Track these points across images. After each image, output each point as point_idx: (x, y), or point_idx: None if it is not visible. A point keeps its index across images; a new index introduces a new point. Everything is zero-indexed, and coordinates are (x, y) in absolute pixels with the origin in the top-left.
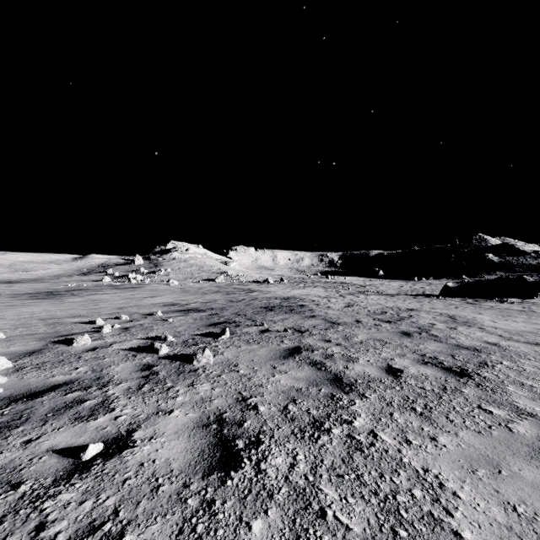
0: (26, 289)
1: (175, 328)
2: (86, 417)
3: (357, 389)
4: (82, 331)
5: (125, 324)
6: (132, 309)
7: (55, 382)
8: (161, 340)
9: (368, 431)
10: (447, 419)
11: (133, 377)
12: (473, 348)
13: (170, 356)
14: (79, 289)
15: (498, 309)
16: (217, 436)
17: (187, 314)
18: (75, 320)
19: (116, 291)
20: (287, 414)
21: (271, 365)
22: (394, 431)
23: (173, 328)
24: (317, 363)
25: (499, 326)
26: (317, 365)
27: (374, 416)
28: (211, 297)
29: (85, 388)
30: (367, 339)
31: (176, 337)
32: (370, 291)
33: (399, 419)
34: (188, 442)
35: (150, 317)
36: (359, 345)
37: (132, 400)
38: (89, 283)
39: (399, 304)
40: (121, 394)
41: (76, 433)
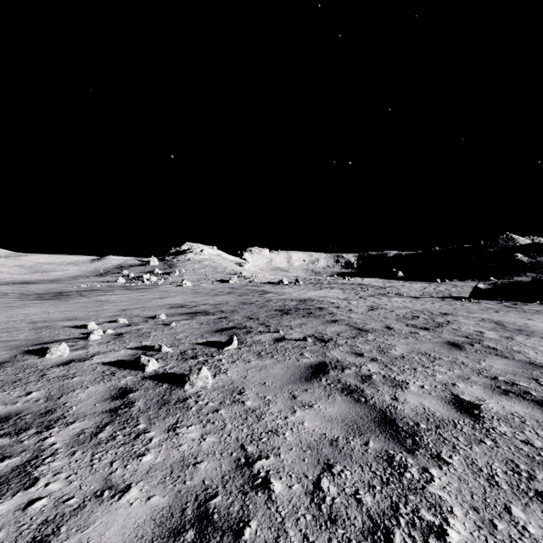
0: (37, 290)
1: (176, 335)
2: None
3: (424, 443)
4: (67, 337)
5: (120, 329)
6: (136, 311)
7: None
8: (154, 351)
9: None
10: None
11: (96, 411)
12: None
13: (157, 375)
14: (90, 290)
15: None
16: None
17: (194, 317)
18: (68, 323)
19: (127, 292)
20: (320, 504)
21: (289, 393)
22: None
23: (173, 335)
24: (352, 389)
25: None
26: (353, 394)
27: (478, 514)
28: (223, 298)
29: (18, 431)
30: (408, 352)
31: (173, 347)
32: (392, 293)
33: (530, 526)
34: None
35: (151, 321)
36: (402, 361)
37: (75, 459)
38: (103, 284)
39: (429, 307)
40: (64, 445)
41: None
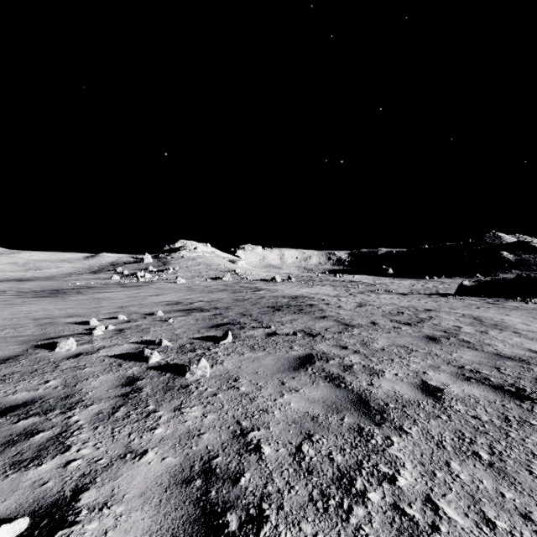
0: (34, 287)
1: (174, 330)
2: (27, 461)
3: (390, 418)
4: (72, 333)
5: (121, 325)
6: (133, 308)
7: (12, 402)
8: (155, 345)
9: (422, 498)
10: (532, 476)
11: (110, 395)
12: (518, 357)
13: (160, 366)
14: (86, 287)
15: (524, 309)
16: (199, 504)
17: (190, 314)
18: (70, 320)
19: (122, 289)
20: (301, 461)
21: (278, 380)
22: (461, 499)
23: (171, 330)
24: (335, 377)
25: (535, 329)
26: (335, 381)
27: (424, 467)
28: (217, 295)
29: (45, 412)
30: (389, 345)
31: (173, 341)
32: (381, 290)
33: (462, 474)
34: (156, 516)
35: (150, 317)
36: (381, 353)
37: (98, 432)
38: (98, 281)
39: (414, 303)
40: (87, 422)
41: (1, 492)
